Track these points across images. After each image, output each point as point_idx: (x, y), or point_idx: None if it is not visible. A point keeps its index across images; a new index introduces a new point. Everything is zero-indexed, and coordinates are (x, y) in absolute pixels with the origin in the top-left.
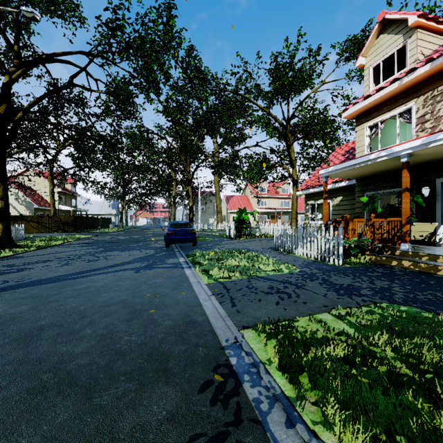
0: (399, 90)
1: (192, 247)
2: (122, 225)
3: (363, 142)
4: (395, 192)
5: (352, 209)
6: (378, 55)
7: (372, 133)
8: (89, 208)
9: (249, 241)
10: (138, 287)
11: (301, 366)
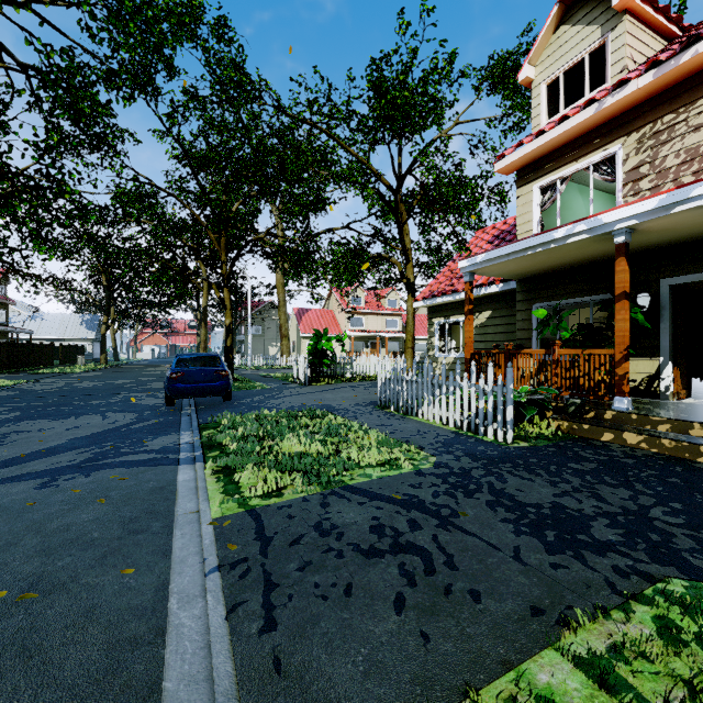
0: (595, 122)
1: (222, 404)
2: (104, 360)
3: (531, 216)
4: (587, 302)
5: (508, 332)
6: (557, 62)
7: (545, 199)
8: (40, 326)
9: (333, 388)
10: None
11: None
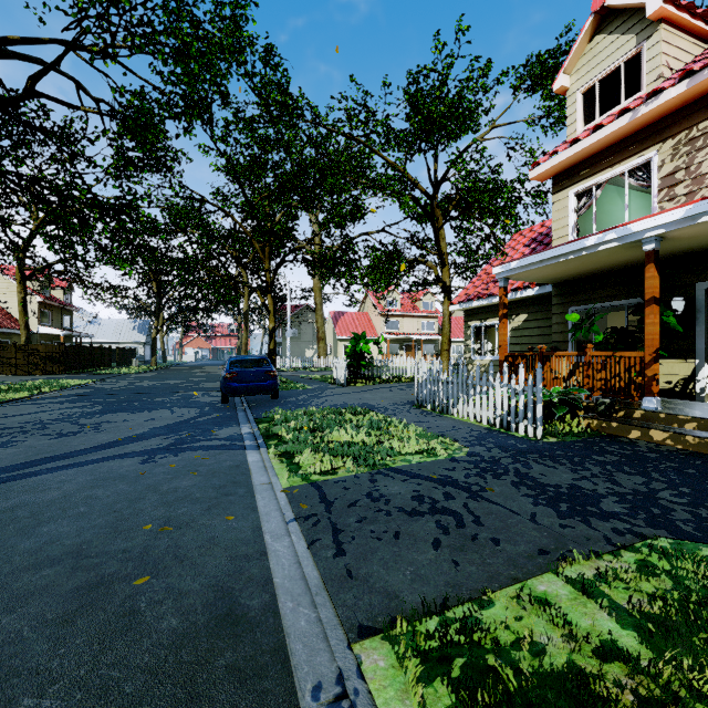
0: (630, 129)
1: (271, 402)
2: (155, 362)
3: (566, 221)
4: (622, 305)
5: (545, 335)
6: (593, 71)
7: (580, 205)
8: (98, 331)
9: (371, 389)
10: (134, 503)
11: None
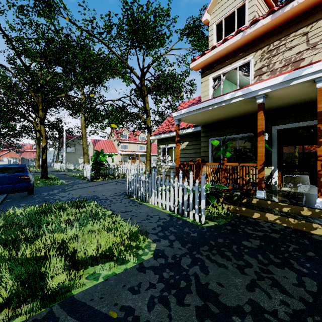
0: (241, 43)
1: (24, 197)
2: None
3: (208, 92)
4: (236, 138)
5: (196, 153)
6: (221, 13)
7: (215, 84)
8: None
9: (105, 183)
10: None
11: None
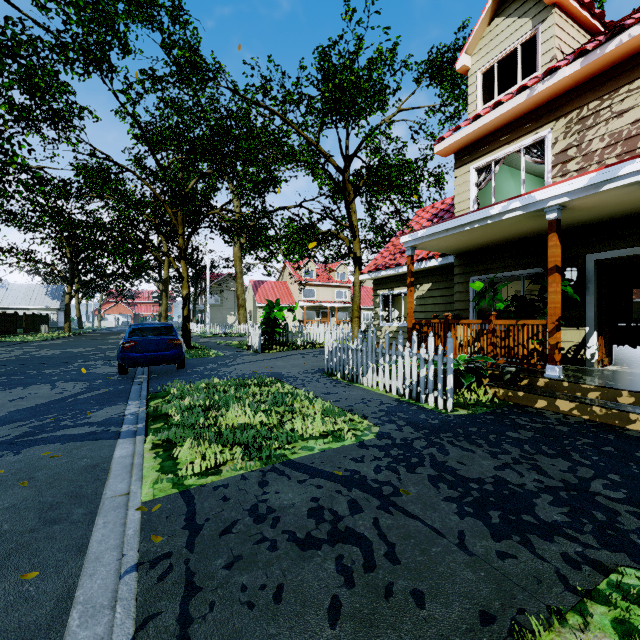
0: (527, 107)
1: (175, 372)
2: (68, 328)
3: (467, 195)
4: (519, 276)
5: (447, 303)
6: (492, 52)
7: (480, 180)
8: (4, 296)
9: (284, 356)
10: None
11: None
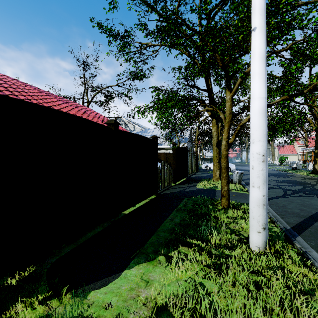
0: None
1: None
2: None
3: None
4: None
5: None
6: None
7: None
8: None
9: (283, 166)
10: None
11: (278, 169)
